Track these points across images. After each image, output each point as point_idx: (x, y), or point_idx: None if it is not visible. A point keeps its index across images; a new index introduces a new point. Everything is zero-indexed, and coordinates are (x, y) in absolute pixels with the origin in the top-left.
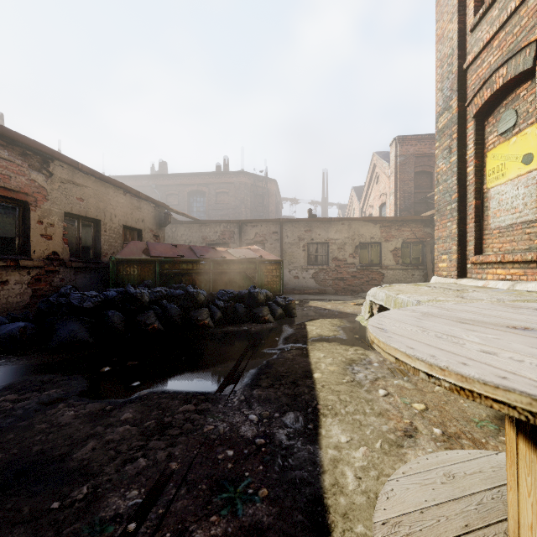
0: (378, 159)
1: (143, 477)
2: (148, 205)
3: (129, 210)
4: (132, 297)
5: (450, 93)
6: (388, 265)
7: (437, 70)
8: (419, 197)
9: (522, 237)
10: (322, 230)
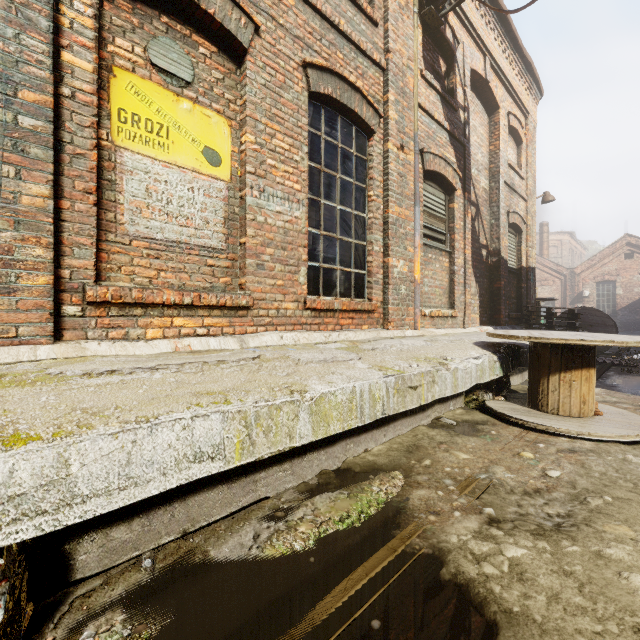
0: None
1: None
2: None
3: None
4: None
5: None
6: None
7: None
8: None
9: (200, 269)
10: None
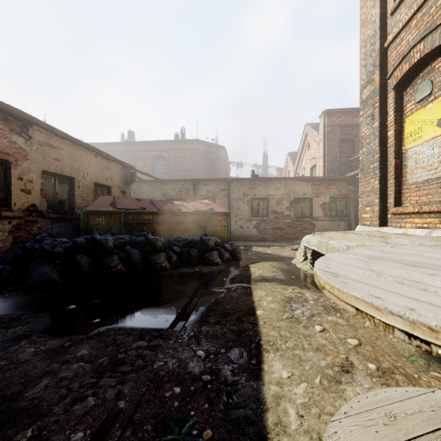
0: (310, 129)
1: (91, 417)
2: (117, 165)
3: (100, 169)
4: (98, 243)
5: (373, 68)
6: (318, 217)
7: (361, 49)
8: (343, 160)
9: (437, 191)
10: (263, 187)
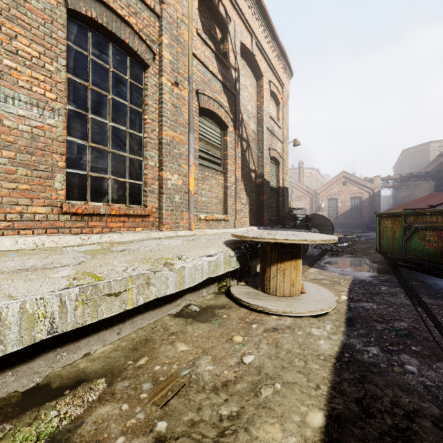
0: None
1: None
2: None
3: None
4: None
5: None
6: None
7: None
8: None
9: None
10: None
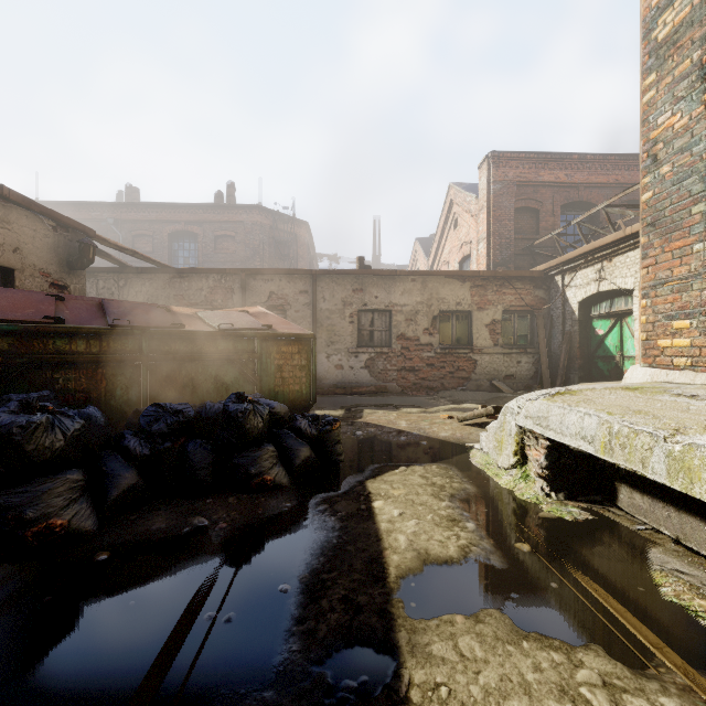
0: (458, 192)
1: None
2: (36, 219)
3: None
4: None
5: None
6: (483, 347)
7: None
8: (521, 246)
9: None
10: (381, 289)
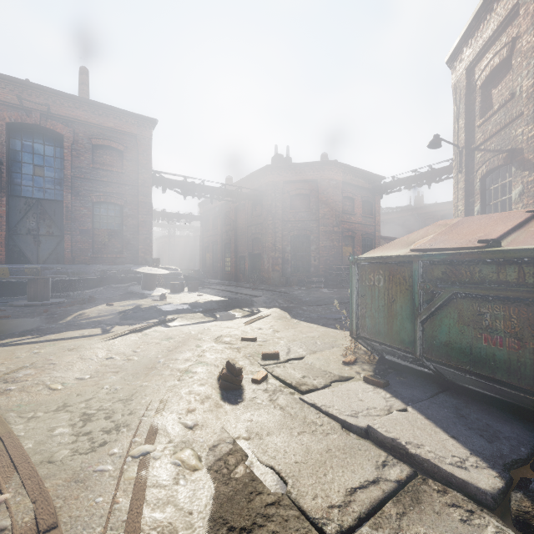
0: None
1: None
2: None
3: None
4: None
5: None
6: None
7: None
8: None
9: None
10: None
